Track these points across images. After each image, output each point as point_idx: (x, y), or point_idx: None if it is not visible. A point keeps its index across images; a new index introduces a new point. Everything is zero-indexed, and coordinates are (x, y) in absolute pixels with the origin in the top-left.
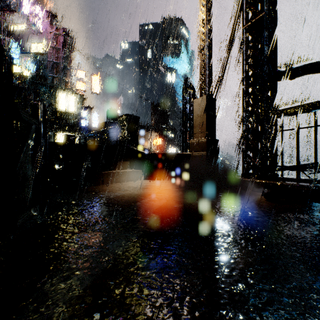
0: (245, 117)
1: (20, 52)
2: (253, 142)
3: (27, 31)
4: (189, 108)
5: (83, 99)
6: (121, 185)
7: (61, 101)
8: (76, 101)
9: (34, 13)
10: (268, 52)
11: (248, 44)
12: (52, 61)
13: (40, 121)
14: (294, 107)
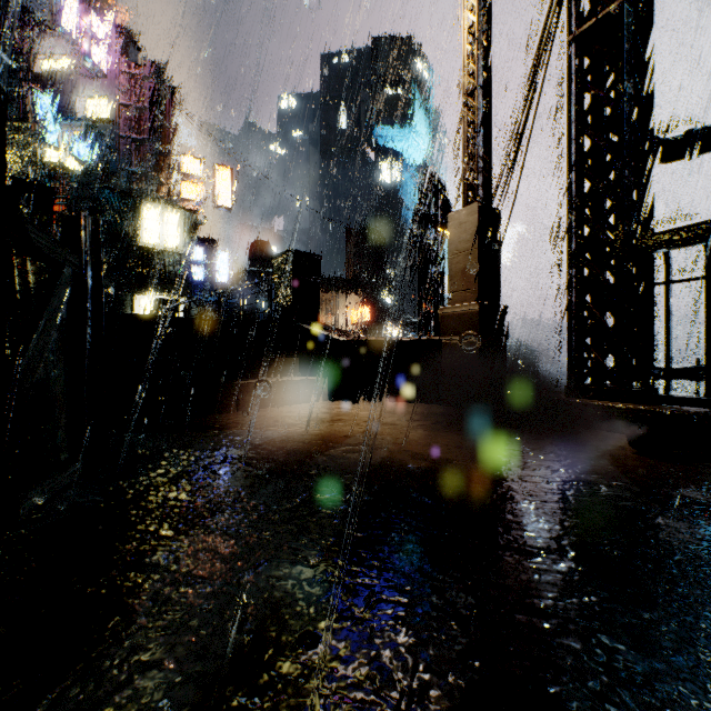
0: (574, 251)
1: (60, 118)
2: (596, 311)
3: (74, 72)
4: (434, 236)
5: (196, 220)
6: (280, 413)
7: (149, 226)
8: (180, 224)
9: (90, 31)
10: (633, 93)
11: (583, 77)
12: (128, 136)
13: (84, 259)
14: (700, 224)
